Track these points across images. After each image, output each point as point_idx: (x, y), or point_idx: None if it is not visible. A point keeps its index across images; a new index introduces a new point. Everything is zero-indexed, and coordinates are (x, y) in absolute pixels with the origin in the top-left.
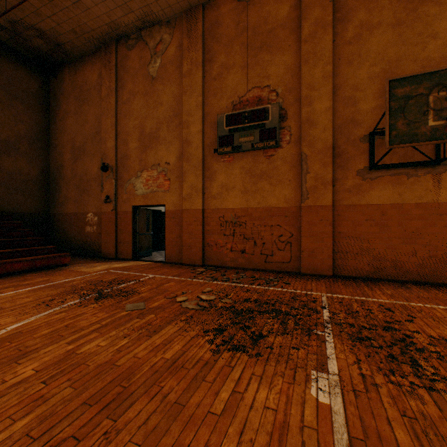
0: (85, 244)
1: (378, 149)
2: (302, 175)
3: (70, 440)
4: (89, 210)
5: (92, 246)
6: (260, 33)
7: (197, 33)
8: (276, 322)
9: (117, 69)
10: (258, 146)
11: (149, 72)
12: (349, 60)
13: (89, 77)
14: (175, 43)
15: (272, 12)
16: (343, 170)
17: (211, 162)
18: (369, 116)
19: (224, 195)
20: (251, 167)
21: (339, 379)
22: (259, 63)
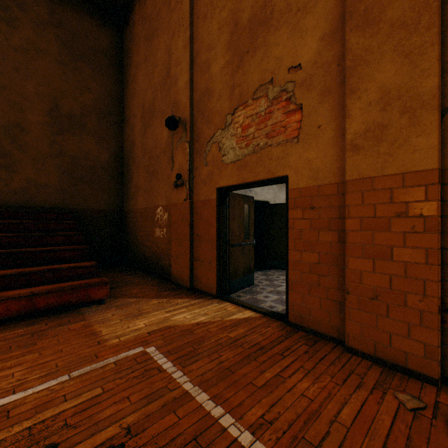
0: (154, 255)
1: None
2: None
3: None
4: (158, 203)
5: (161, 261)
6: None
7: None
8: None
9: None
10: None
11: None
12: None
13: None
14: None
15: None
16: None
17: None
18: None
19: None
20: None
21: None
22: None
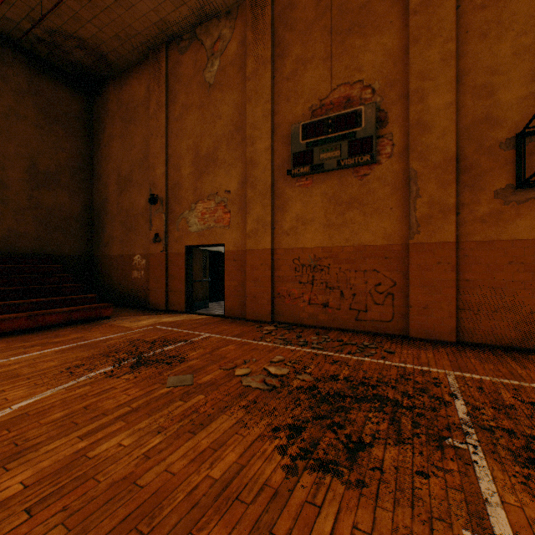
0: (132, 292)
1: (530, 158)
2: (409, 200)
3: None
4: (136, 252)
5: (139, 295)
6: (349, 10)
7: (264, 21)
8: (383, 419)
9: (168, 79)
10: (346, 163)
11: (205, 78)
12: (482, 31)
13: (136, 92)
14: (237, 38)
15: None
16: (472, 191)
17: (283, 187)
18: (515, 111)
19: (300, 231)
20: (337, 192)
21: None
22: (347, 52)
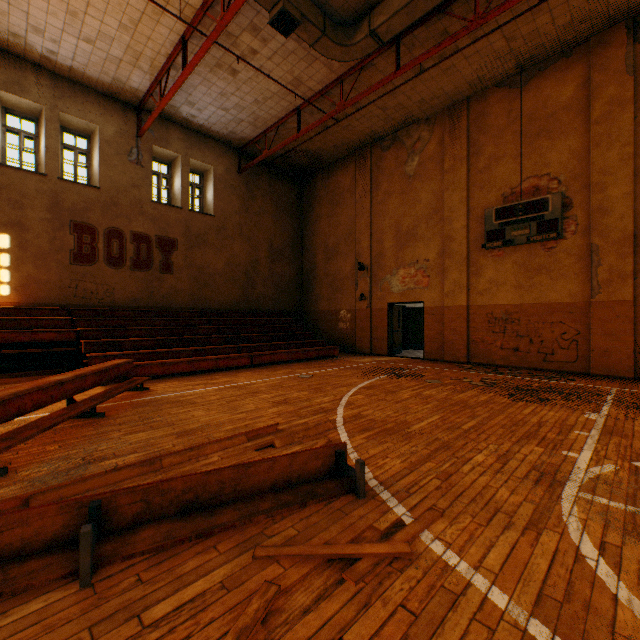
0: (338, 339)
1: None
2: (591, 268)
3: (456, 410)
4: (342, 307)
5: (345, 342)
6: (537, 119)
7: (460, 128)
8: (559, 396)
9: (371, 171)
10: (535, 239)
11: (406, 171)
12: None
13: (341, 181)
14: (435, 140)
15: (551, 96)
16: None
17: (477, 257)
18: None
19: (492, 291)
20: (526, 261)
21: (606, 415)
22: (535, 151)
